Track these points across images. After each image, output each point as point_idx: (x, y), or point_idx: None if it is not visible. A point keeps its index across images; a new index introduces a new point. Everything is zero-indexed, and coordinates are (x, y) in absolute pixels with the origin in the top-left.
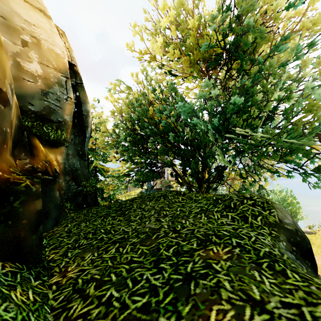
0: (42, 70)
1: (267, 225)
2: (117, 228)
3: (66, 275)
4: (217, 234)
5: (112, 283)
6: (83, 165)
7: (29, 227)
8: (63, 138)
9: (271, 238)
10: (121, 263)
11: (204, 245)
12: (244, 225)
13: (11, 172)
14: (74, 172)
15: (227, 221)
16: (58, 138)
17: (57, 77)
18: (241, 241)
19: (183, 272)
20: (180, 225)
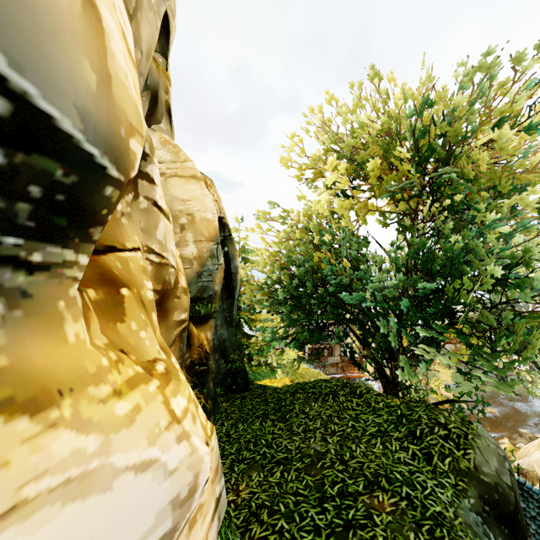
0: (196, 249)
1: (455, 473)
2: (278, 441)
3: (239, 494)
4: (388, 477)
5: (282, 514)
6: (230, 333)
7: None
8: (213, 310)
9: (453, 493)
10: (287, 492)
11: (371, 488)
12: (424, 468)
13: None
14: (222, 344)
15: (405, 458)
16: (208, 312)
17: (210, 249)
18: (412, 491)
19: (345, 517)
20: (349, 453)
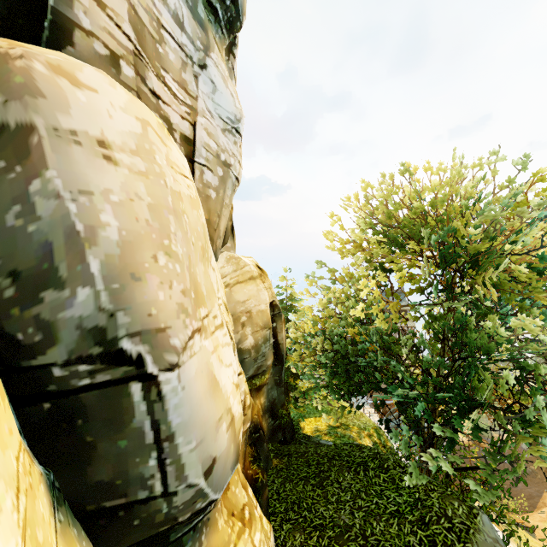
0: (253, 339)
1: None
2: (316, 507)
3: None
4: None
5: None
6: (279, 392)
7: (265, 512)
8: (265, 379)
9: None
10: None
11: None
12: None
13: (250, 463)
14: (273, 403)
15: (414, 542)
16: (261, 382)
17: (263, 335)
18: None
19: None
20: (370, 529)
